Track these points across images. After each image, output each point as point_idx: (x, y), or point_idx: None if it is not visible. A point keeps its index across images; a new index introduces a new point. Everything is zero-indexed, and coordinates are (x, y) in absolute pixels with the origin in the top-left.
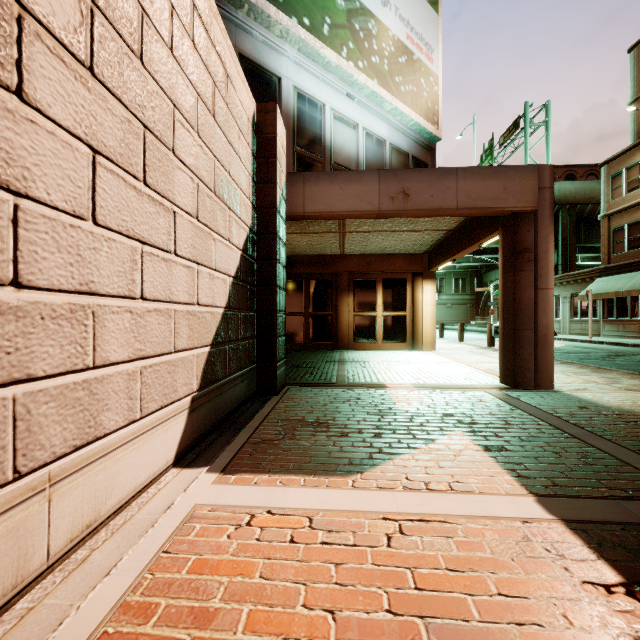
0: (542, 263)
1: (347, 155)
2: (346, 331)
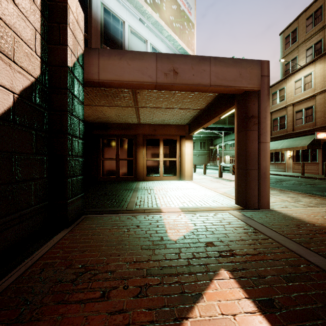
0: (263, 125)
1: None
2: (141, 169)
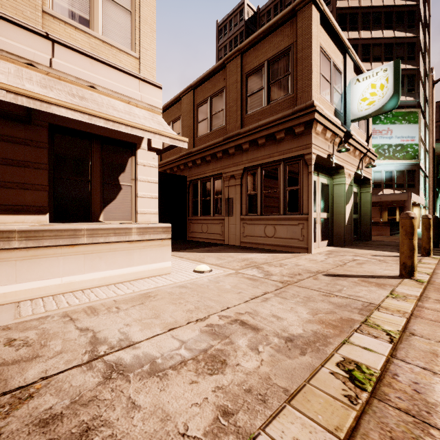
0: (408, 209)
1: (378, 179)
2: None
